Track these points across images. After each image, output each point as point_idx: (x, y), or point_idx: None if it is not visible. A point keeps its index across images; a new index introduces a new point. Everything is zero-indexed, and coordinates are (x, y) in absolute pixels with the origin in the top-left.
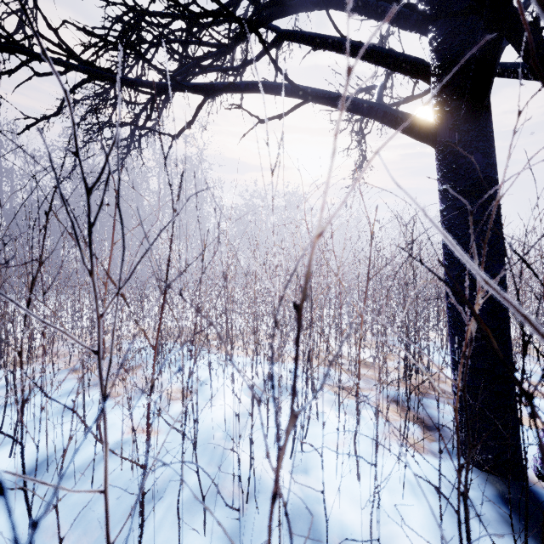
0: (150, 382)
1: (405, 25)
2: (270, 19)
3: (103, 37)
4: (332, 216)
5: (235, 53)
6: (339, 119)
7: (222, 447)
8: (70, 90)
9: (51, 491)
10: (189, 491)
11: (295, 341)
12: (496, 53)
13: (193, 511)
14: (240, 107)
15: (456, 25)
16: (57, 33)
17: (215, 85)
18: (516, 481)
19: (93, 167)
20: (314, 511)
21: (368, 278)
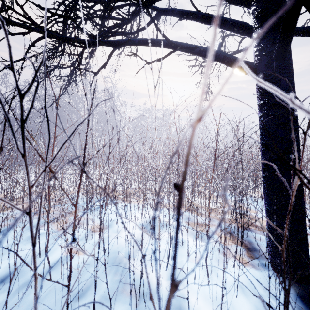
0: (72, 229)
1: (237, 2)
2: (153, 2)
3: (51, 11)
4: (212, 101)
5: (132, 26)
6: (220, 5)
7: (124, 262)
8: (31, 44)
9: (15, 293)
10: (103, 292)
11: (175, 218)
12: (298, 15)
13: (104, 306)
14: (135, 54)
15: (269, 0)
16: (22, 8)
17: (120, 41)
18: (306, 285)
19: (51, 95)
20: (181, 306)
21: (215, 158)
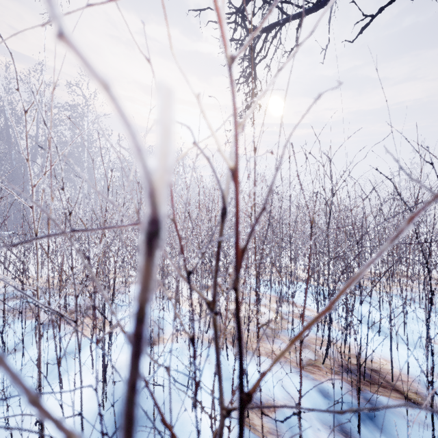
0: None
1: None
2: None
3: None
4: None
5: None
6: None
7: None
8: None
9: None
10: None
11: None
12: None
13: None
14: None
15: None
16: None
17: None
18: None
19: None
20: None
21: None
